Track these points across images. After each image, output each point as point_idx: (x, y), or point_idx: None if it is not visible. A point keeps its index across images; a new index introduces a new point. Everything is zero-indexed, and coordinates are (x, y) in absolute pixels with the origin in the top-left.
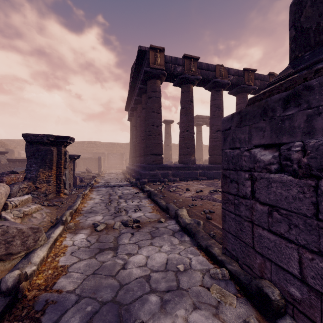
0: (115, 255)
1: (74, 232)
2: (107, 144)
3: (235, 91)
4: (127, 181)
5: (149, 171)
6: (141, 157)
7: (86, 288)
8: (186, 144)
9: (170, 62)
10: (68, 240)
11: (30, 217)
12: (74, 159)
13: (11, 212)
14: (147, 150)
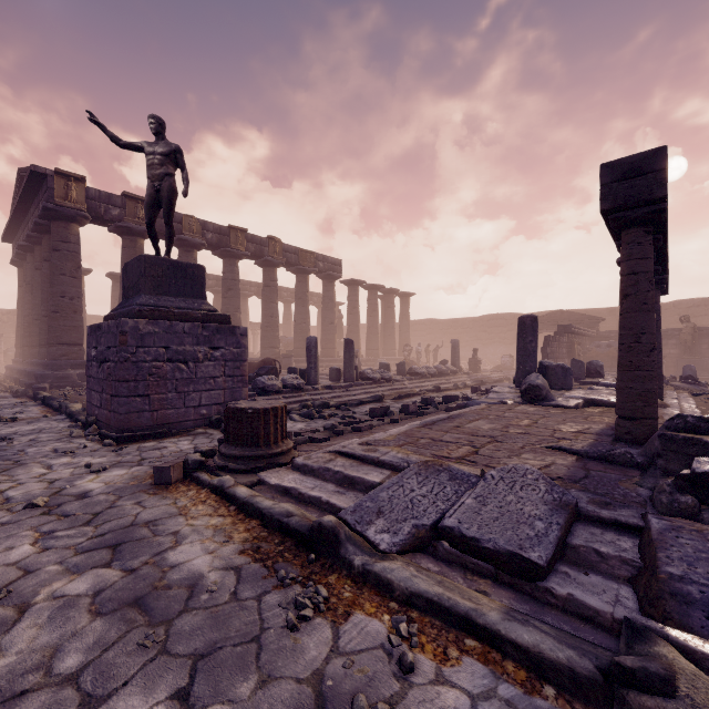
0: None
1: None
2: None
3: (220, 253)
4: (6, 393)
5: (54, 372)
6: (41, 347)
7: None
8: None
9: (99, 200)
10: None
11: None
12: None
13: None
14: (51, 336)
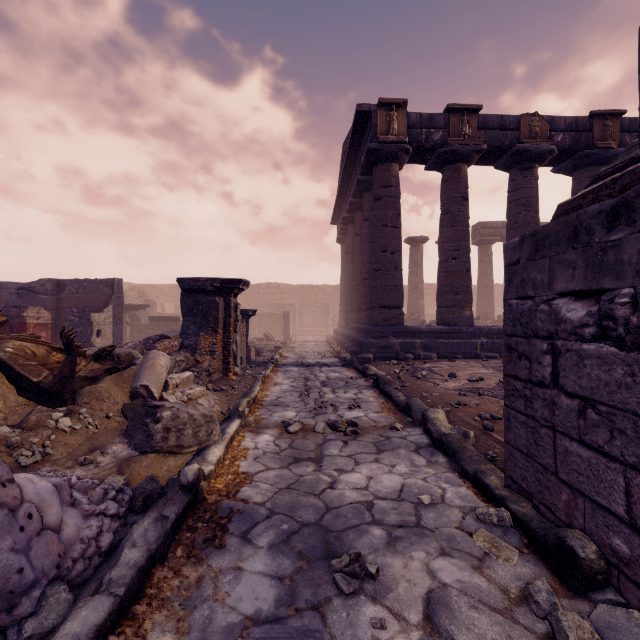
0: (318, 469)
1: (255, 432)
2: (298, 287)
3: (570, 164)
4: (335, 358)
5: (377, 339)
6: (362, 312)
7: (279, 504)
8: (453, 286)
9: (419, 126)
10: (249, 442)
11: (194, 403)
12: (248, 316)
13: (174, 394)
14: (373, 298)
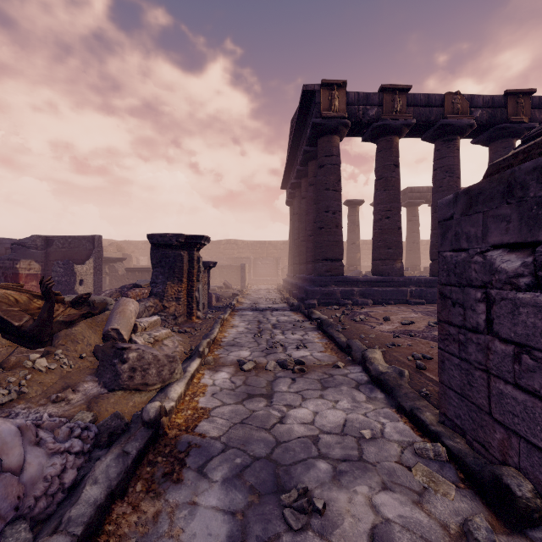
0: (269, 405)
1: (214, 369)
2: (253, 243)
3: (487, 136)
4: (285, 303)
5: (320, 288)
6: (307, 264)
7: (233, 438)
8: (386, 241)
9: (357, 103)
10: (208, 379)
11: (160, 344)
12: (209, 267)
13: (142, 336)
14: (317, 252)
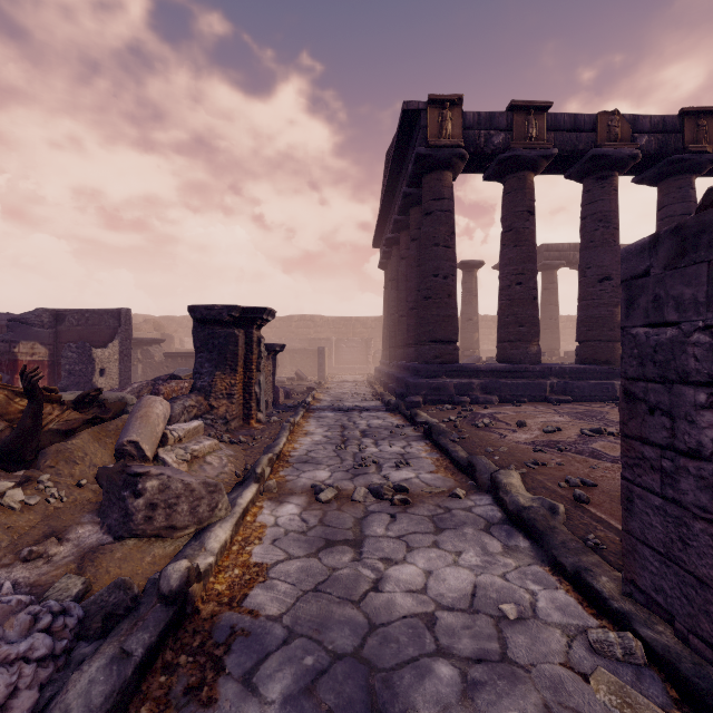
0: (357, 558)
1: (277, 500)
2: (335, 320)
3: (656, 172)
4: (378, 401)
5: (427, 380)
6: (408, 347)
7: (302, 618)
8: (517, 316)
9: (477, 127)
10: (267, 515)
11: (201, 462)
12: (274, 352)
13: (173, 451)
14: (422, 331)
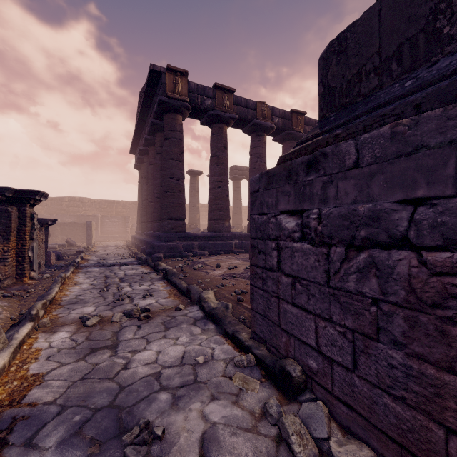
0: (113, 354)
1: (50, 331)
2: (101, 202)
3: (282, 137)
4: (133, 258)
5: (166, 243)
6: (154, 222)
7: (72, 397)
8: (218, 205)
9: (196, 92)
10: (42, 342)
11: None
12: (47, 225)
13: None
14: (163, 212)
